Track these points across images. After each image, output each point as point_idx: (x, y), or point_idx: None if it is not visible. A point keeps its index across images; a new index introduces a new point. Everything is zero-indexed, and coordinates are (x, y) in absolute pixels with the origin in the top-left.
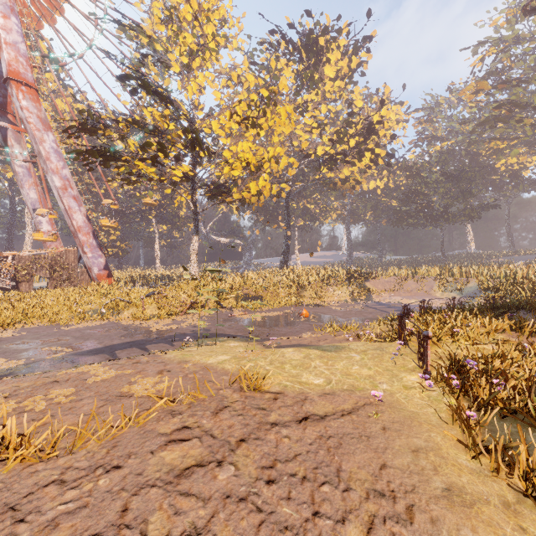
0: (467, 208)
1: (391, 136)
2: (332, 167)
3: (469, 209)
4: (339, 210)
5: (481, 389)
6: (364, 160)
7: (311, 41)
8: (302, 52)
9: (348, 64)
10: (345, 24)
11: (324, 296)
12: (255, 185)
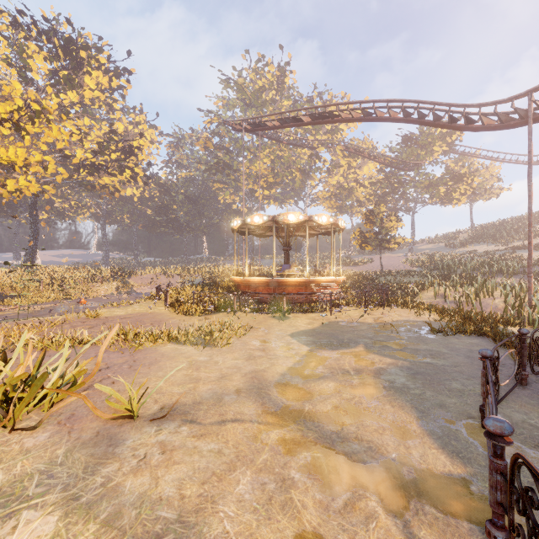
0: (202, 226)
1: (148, 162)
2: (93, 174)
3: (203, 226)
4: (94, 209)
5: (184, 304)
6: (125, 174)
7: (71, 44)
8: (60, 51)
9: (109, 81)
10: (106, 43)
11: (91, 291)
12: (14, 183)
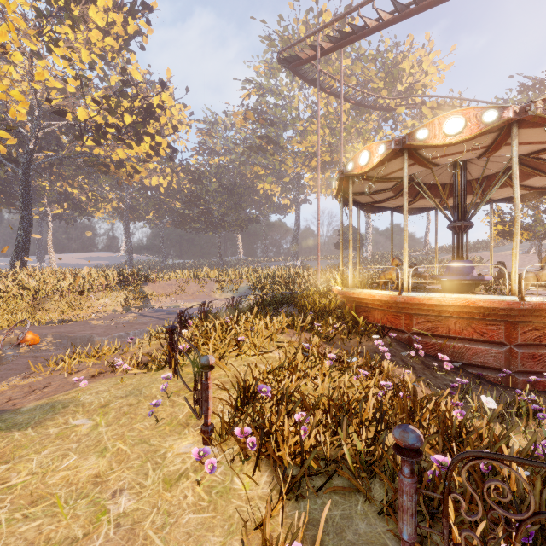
0: (239, 219)
1: (173, 127)
2: (99, 141)
3: (240, 220)
4: (115, 203)
5: (285, 441)
6: (144, 145)
7: None
8: None
9: (124, 24)
10: None
11: (82, 307)
12: None
